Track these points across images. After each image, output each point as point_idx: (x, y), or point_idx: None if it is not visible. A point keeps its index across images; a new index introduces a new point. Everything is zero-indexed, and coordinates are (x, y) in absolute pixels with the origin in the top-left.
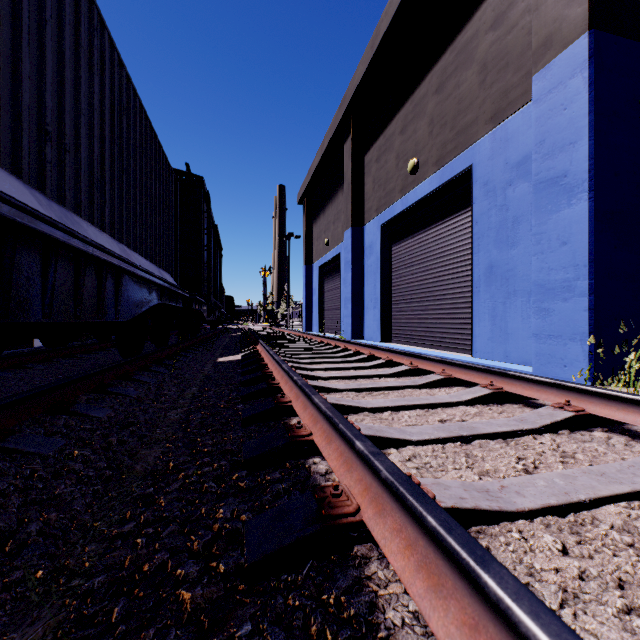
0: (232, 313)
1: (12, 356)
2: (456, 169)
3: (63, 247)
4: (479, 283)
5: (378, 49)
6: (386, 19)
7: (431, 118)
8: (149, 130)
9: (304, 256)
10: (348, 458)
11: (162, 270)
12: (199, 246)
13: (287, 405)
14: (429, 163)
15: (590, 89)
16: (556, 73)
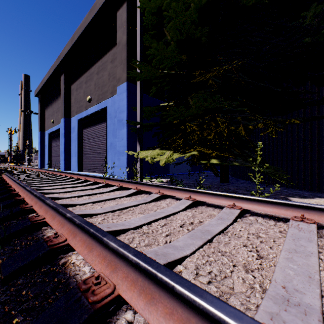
0: None
1: None
2: (102, 106)
3: None
4: (108, 149)
5: (74, 44)
6: (77, 34)
7: (95, 83)
8: None
9: (39, 126)
10: (21, 188)
11: None
12: None
13: (10, 186)
14: (95, 100)
15: (127, 98)
16: (121, 89)
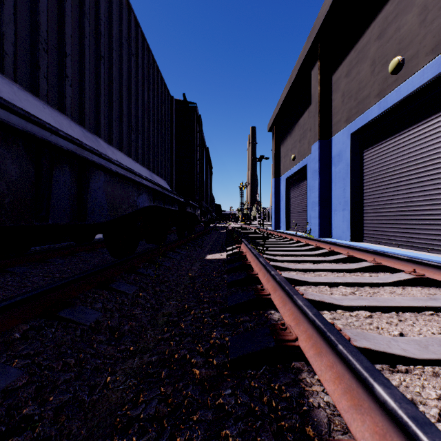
0: (220, 216)
1: (40, 252)
2: None
3: None
4: None
5: None
6: None
7: (423, 6)
8: (141, 40)
9: (273, 171)
10: None
11: (156, 175)
12: (193, 160)
13: None
14: (420, 55)
15: None
16: None
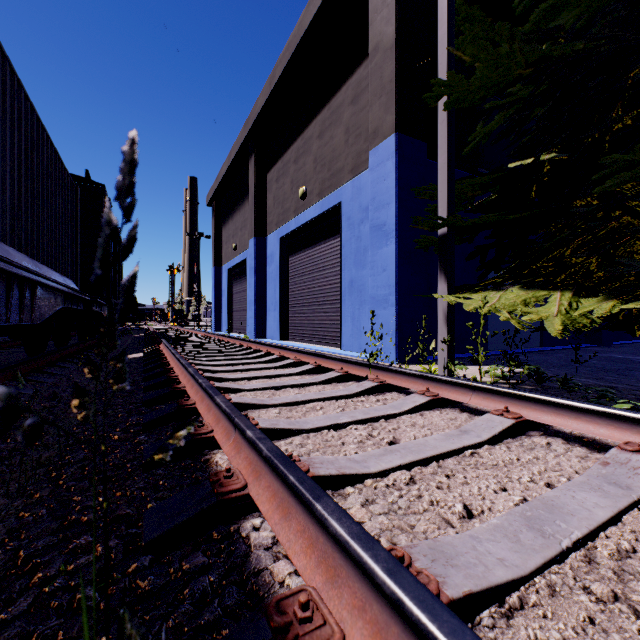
0: (134, 313)
1: None
2: (331, 203)
3: (4, 273)
4: (345, 293)
5: (275, 88)
6: (281, 66)
7: (315, 157)
8: (53, 154)
9: (213, 258)
10: (198, 390)
11: (65, 277)
12: None
13: (175, 378)
14: (314, 193)
15: (396, 171)
16: (381, 154)
